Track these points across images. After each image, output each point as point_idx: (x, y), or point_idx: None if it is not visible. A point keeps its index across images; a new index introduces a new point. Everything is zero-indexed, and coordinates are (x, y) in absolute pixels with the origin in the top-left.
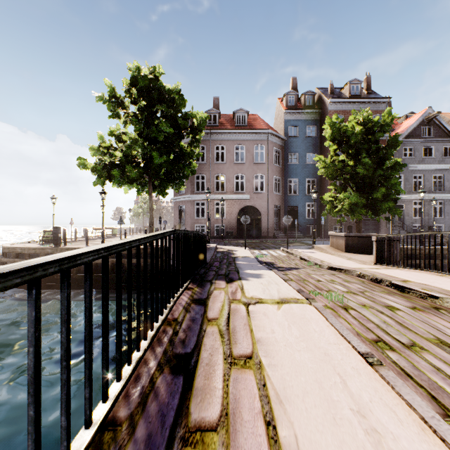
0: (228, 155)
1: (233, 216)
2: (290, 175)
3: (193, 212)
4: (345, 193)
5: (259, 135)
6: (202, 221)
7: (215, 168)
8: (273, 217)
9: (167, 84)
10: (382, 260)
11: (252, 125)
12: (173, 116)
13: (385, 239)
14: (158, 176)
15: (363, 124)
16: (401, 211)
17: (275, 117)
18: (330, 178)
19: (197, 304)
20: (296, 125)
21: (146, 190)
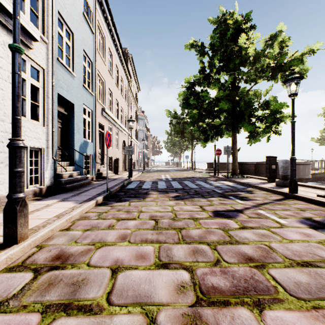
0: None
1: None
2: None
3: None
4: None
5: None
6: None
7: None
8: None
9: None
10: None
11: None
12: None
13: None
14: None
15: None
16: None
17: None
18: None
19: None
20: None
21: None
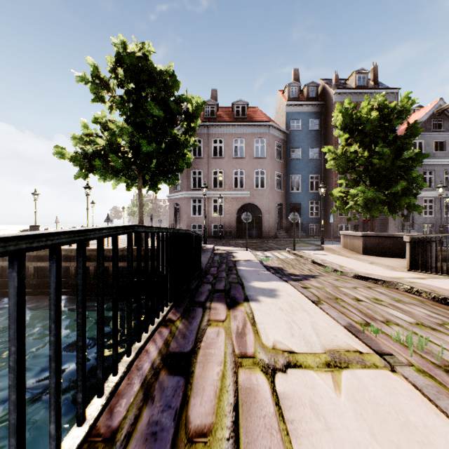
0: (227, 149)
1: (232, 215)
2: (292, 171)
3: (189, 210)
4: (360, 187)
5: (260, 128)
6: (199, 220)
7: (213, 163)
8: (275, 215)
9: (159, 65)
10: (420, 266)
11: (252, 117)
12: (164, 99)
13: (424, 240)
14: (149, 169)
15: (378, 111)
16: (422, 207)
17: (276, 111)
18: (340, 171)
19: (173, 372)
20: (298, 118)
21: (136, 184)
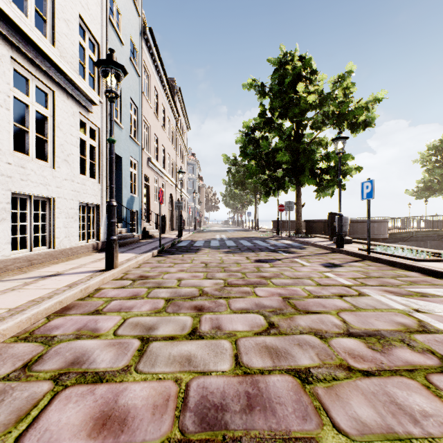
0: None
1: None
2: None
3: None
4: None
5: None
6: None
7: None
8: None
9: None
10: None
11: None
12: None
13: None
14: None
15: None
16: None
17: None
18: None
19: None
20: None
21: None
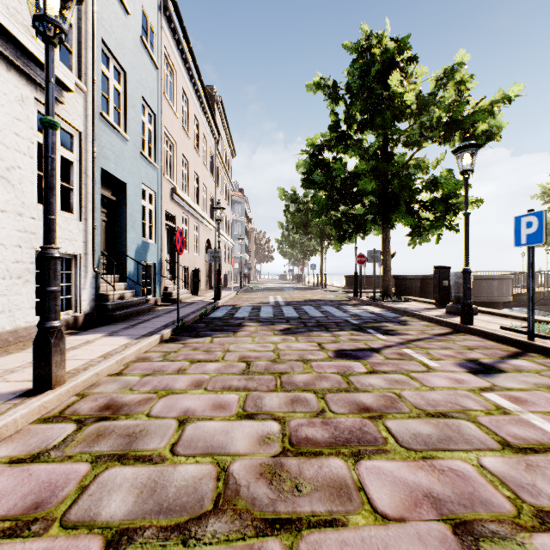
0: None
1: None
2: None
3: None
4: None
5: None
6: None
7: None
8: None
9: None
10: None
11: None
12: None
13: None
14: None
15: None
16: None
17: None
18: None
19: None
20: None
21: None
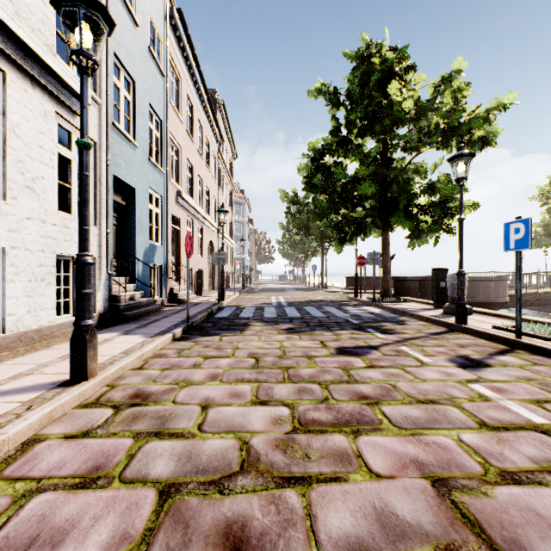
0: None
1: None
2: None
3: None
4: None
5: None
6: None
7: None
8: None
9: None
10: None
11: None
12: None
13: None
14: None
15: None
16: None
17: None
18: None
19: None
20: None
21: None
